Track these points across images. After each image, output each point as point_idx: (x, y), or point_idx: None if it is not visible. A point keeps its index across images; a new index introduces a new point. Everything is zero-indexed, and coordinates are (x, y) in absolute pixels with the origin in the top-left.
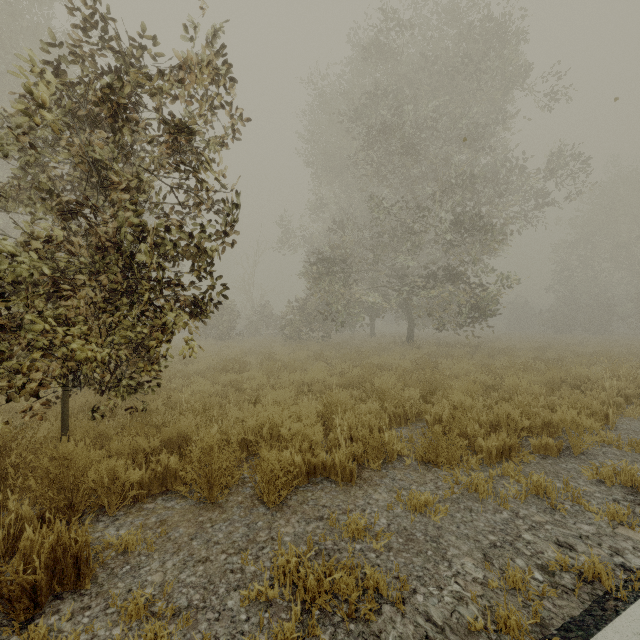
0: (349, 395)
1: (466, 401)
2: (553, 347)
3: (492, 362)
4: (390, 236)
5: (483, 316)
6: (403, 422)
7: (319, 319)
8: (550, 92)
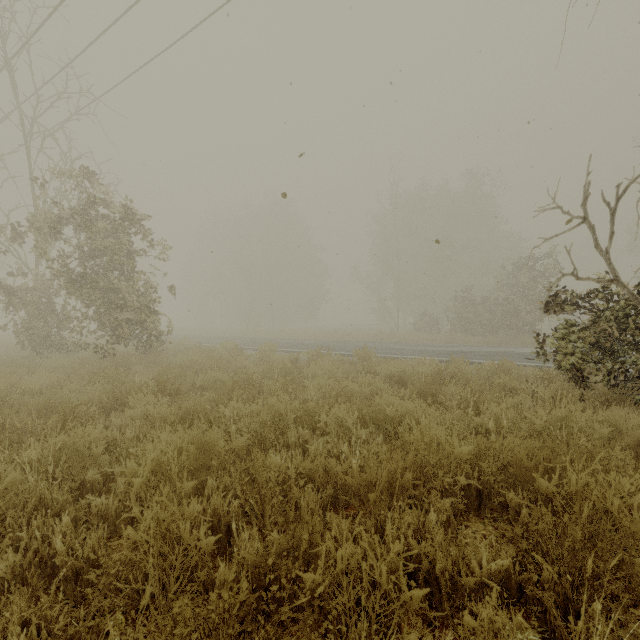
0: None
1: None
2: None
3: None
4: None
5: None
6: None
7: None
8: None
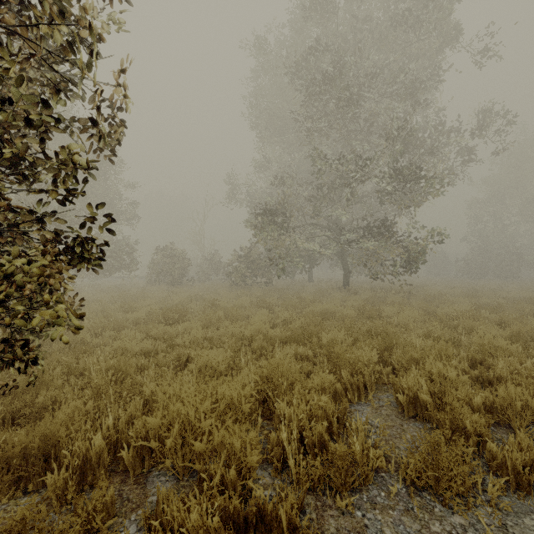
0: (294, 353)
1: (449, 374)
2: (481, 292)
3: (434, 309)
4: (329, 188)
5: (418, 263)
6: (363, 396)
7: (262, 266)
8: (482, 50)
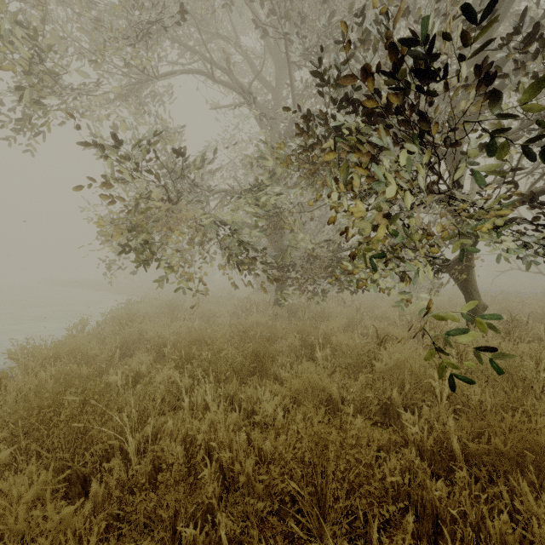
0: None
1: None
2: None
3: None
4: None
5: None
6: None
7: None
8: None
